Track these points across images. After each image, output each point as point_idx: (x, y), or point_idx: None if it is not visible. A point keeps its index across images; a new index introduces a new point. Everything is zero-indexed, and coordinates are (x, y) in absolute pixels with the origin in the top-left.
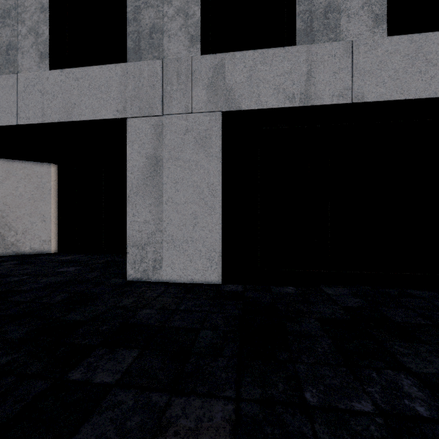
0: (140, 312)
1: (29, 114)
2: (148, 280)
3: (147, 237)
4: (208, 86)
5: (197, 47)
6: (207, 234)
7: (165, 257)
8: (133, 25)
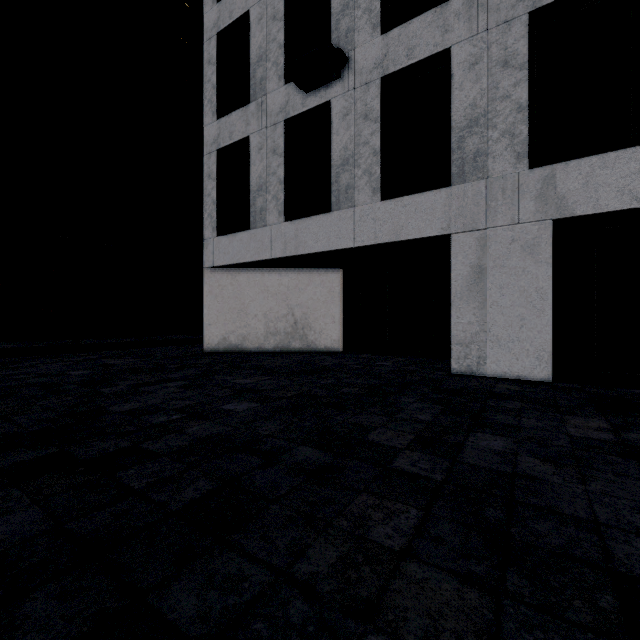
0: (494, 389)
1: (364, 238)
2: (472, 375)
3: (470, 337)
4: (536, 197)
5: (524, 163)
6: (535, 335)
7: (489, 355)
8: (457, 153)
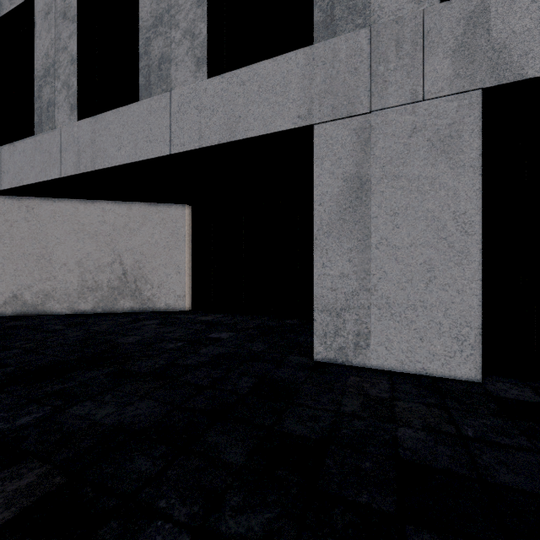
0: (398, 433)
1: (184, 139)
2: (346, 364)
3: (344, 299)
4: (454, 50)
5: None
6: (453, 296)
7: (375, 330)
8: None
